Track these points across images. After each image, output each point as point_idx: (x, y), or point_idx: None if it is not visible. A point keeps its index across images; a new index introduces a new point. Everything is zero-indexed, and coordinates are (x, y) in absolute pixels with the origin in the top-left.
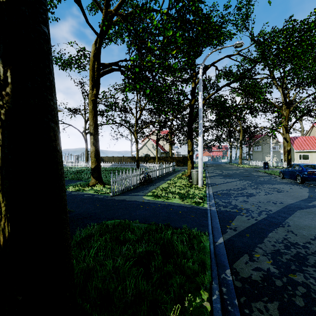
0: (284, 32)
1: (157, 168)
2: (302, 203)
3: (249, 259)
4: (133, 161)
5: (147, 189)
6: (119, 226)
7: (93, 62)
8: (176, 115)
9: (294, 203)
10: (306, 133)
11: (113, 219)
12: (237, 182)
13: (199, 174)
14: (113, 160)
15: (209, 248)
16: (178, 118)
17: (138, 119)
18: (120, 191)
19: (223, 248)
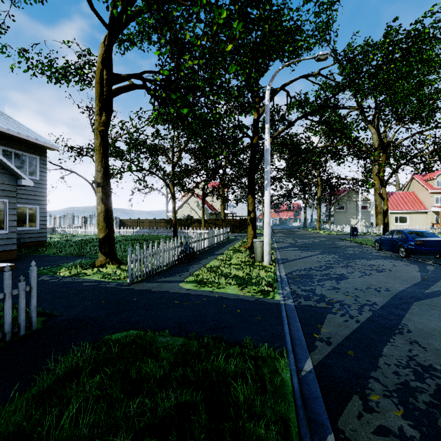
0: (385, 41)
1: (203, 236)
2: (417, 289)
3: (362, 408)
4: (168, 225)
5: (187, 270)
6: (133, 345)
7: (101, 72)
8: (230, 159)
9: (405, 289)
10: (404, 187)
11: (126, 330)
12: (318, 257)
13: (265, 246)
14: (139, 224)
15: (291, 384)
16: (234, 164)
17: (175, 165)
18: (144, 275)
19: (314, 382)
